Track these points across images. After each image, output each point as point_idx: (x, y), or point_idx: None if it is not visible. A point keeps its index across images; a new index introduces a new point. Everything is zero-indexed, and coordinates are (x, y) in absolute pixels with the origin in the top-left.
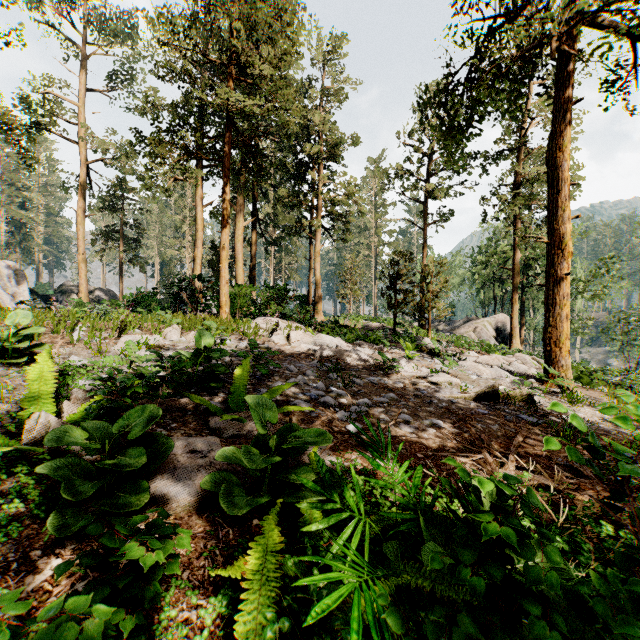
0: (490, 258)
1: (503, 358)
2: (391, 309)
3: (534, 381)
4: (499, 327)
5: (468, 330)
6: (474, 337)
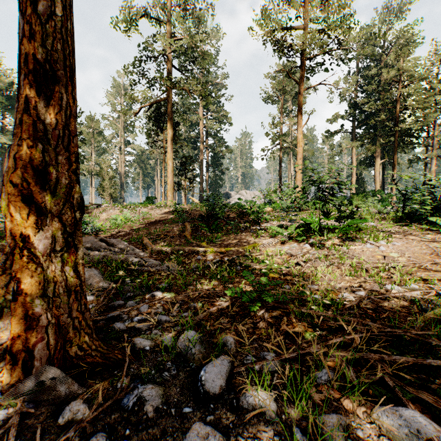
0: None
1: None
2: None
3: None
4: None
5: None
6: None
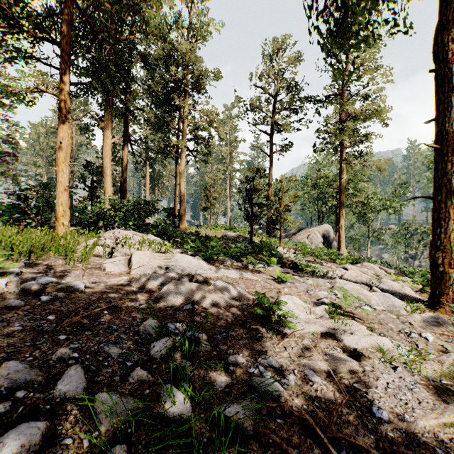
0: (318, 181)
1: (356, 268)
2: (249, 221)
3: (422, 306)
4: (325, 234)
5: (303, 237)
6: (308, 242)
